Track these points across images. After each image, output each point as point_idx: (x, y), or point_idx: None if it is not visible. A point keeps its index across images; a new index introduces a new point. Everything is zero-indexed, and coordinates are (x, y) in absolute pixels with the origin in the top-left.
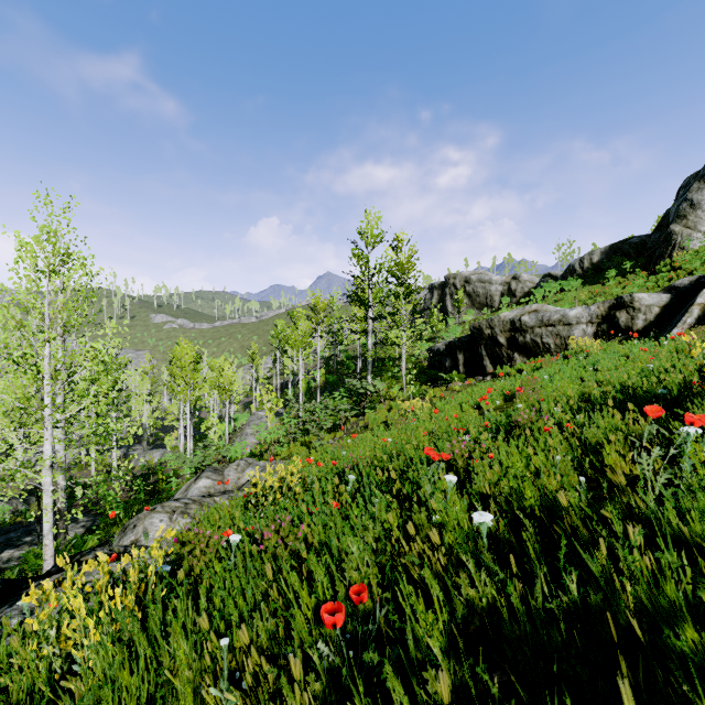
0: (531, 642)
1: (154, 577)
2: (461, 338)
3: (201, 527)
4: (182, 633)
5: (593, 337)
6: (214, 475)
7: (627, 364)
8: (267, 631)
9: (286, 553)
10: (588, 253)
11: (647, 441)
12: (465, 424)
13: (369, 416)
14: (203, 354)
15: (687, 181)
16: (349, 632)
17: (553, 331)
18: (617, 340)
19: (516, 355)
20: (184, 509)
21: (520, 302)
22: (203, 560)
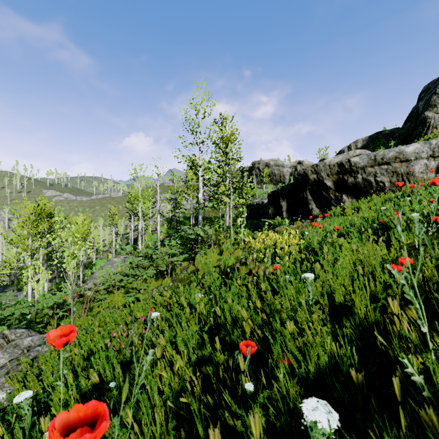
0: None
1: None
2: (283, 187)
3: None
4: None
5: (435, 172)
6: None
7: None
8: None
9: None
10: (354, 142)
11: None
12: None
13: (199, 261)
14: (69, 214)
15: (427, 87)
16: None
17: (389, 168)
18: None
19: (344, 196)
20: None
21: None
22: None
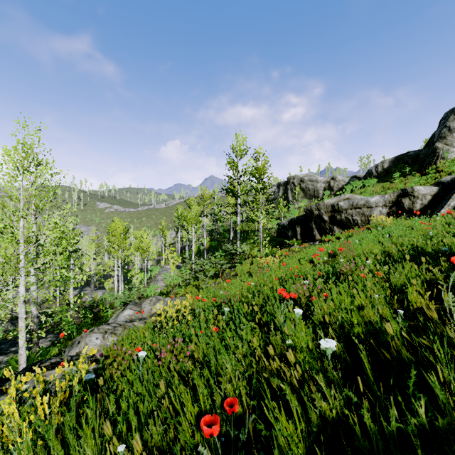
0: (378, 454)
1: (76, 387)
2: (298, 217)
3: (119, 345)
4: (91, 436)
5: (386, 216)
6: (135, 307)
7: (412, 232)
8: (158, 434)
9: (178, 366)
10: (381, 162)
11: (438, 284)
12: (303, 273)
13: (238, 268)
14: (130, 228)
15: (446, 114)
16: (224, 434)
17: (360, 211)
18: (403, 217)
19: (335, 227)
20: (113, 330)
21: (336, 194)
22: (120, 369)
